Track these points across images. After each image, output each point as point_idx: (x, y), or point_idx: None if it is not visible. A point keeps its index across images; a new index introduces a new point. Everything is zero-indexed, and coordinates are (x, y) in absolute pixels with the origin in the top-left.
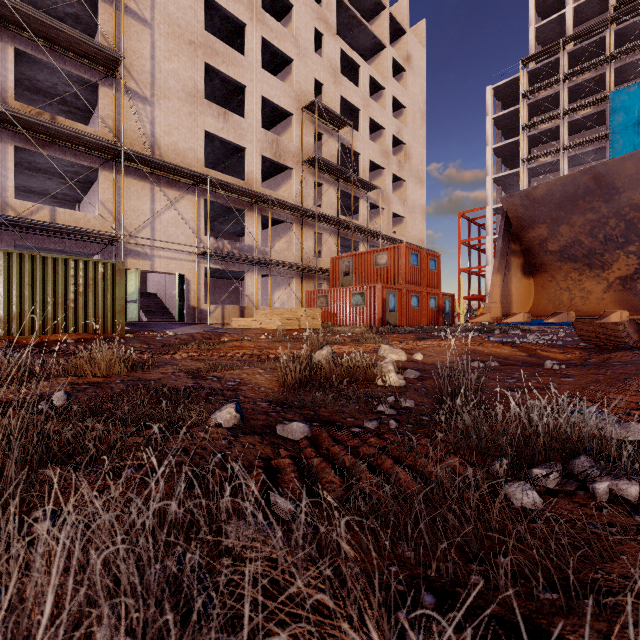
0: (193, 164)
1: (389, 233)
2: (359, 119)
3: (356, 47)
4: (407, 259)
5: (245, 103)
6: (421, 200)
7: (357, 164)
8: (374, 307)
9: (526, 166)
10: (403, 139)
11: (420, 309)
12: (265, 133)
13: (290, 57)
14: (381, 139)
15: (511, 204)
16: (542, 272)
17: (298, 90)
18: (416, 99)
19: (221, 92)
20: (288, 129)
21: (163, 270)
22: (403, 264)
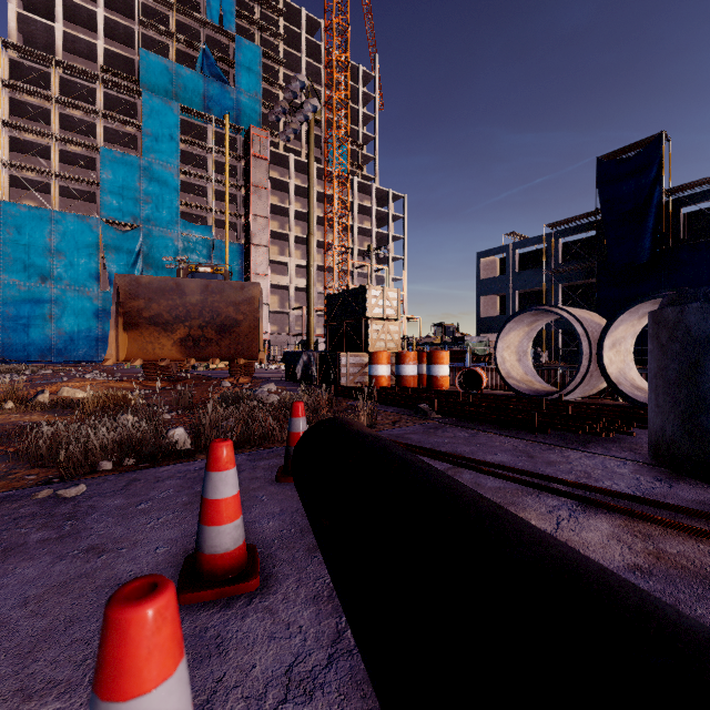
0: None
1: None
2: None
3: None
4: None
5: None
6: None
7: None
8: None
9: (8, 171)
10: None
11: None
12: None
13: None
14: None
15: (123, 281)
16: (135, 329)
17: None
18: None
19: None
20: None
21: None
22: None
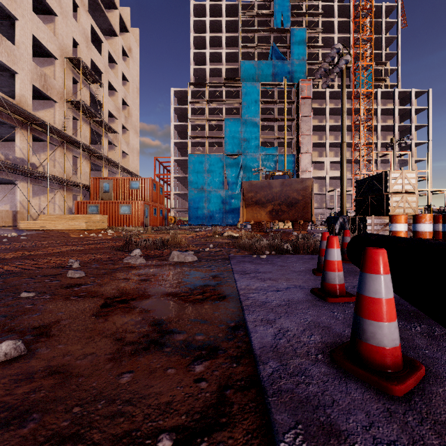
0: None
1: (120, 164)
2: (102, 79)
3: (95, 23)
4: (152, 187)
5: (16, 33)
6: (137, 145)
7: (96, 109)
8: (138, 215)
9: (191, 140)
10: (128, 102)
11: (157, 216)
12: (35, 66)
13: (55, 12)
14: (114, 97)
15: (245, 184)
16: (249, 207)
17: (61, 41)
18: (134, 78)
19: None
20: (49, 67)
21: None
22: (150, 190)
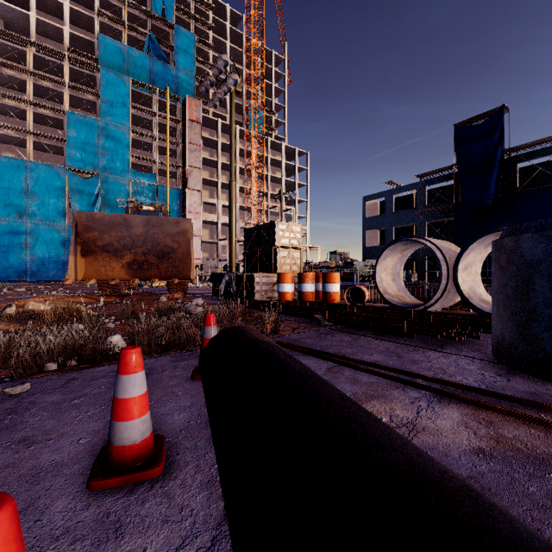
0: None
1: None
2: None
3: None
4: None
5: None
6: None
7: None
8: None
9: None
10: None
11: None
12: None
13: None
14: None
15: (81, 216)
16: (91, 255)
17: None
18: None
19: None
20: None
21: None
22: None
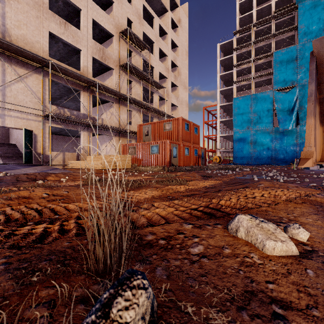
0: (39, 53)
1: (170, 114)
2: (153, 48)
3: (151, 8)
4: (183, 126)
5: (81, 20)
6: (186, 98)
7: (152, 74)
8: (164, 154)
9: (235, 85)
10: (177, 64)
11: (189, 156)
12: (95, 43)
13: None
14: (165, 62)
15: None
16: None
17: (117, 21)
18: (183, 43)
19: (64, 12)
20: (111, 45)
21: (13, 126)
22: (181, 129)
